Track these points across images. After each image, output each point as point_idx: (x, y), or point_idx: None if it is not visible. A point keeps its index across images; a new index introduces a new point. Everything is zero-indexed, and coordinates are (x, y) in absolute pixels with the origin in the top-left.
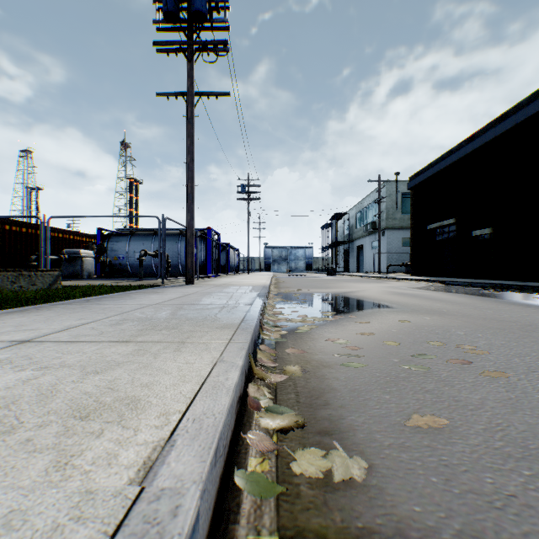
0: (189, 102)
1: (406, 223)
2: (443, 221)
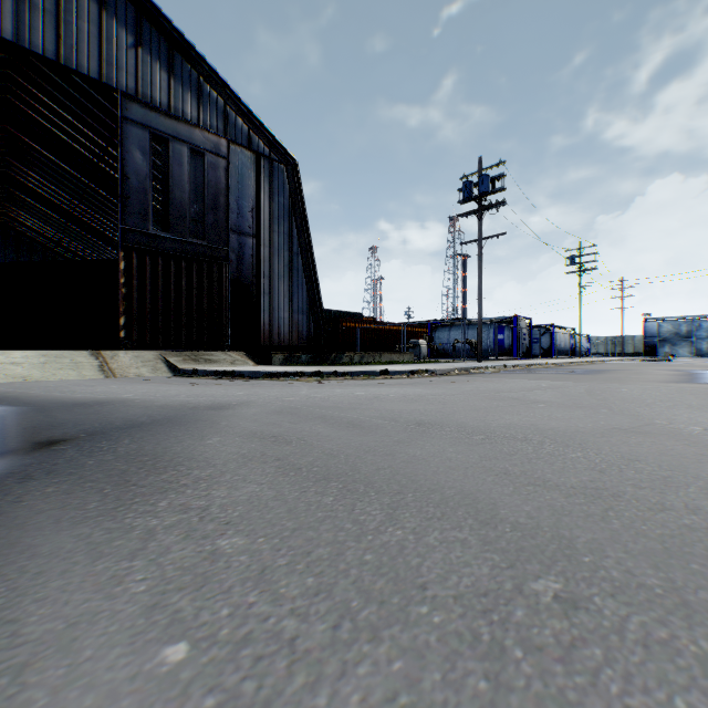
0: (479, 246)
1: None
2: None
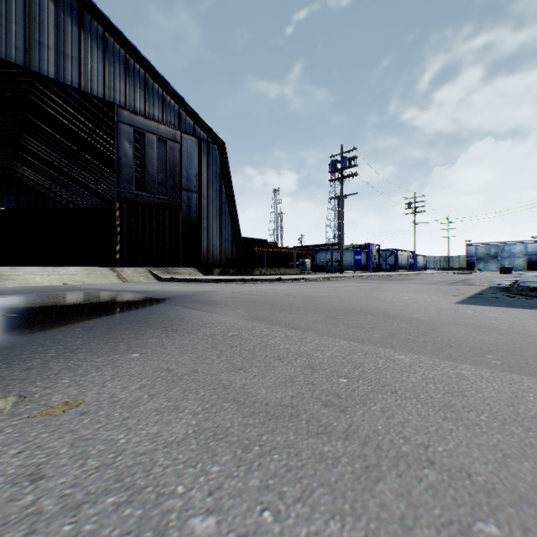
0: (341, 201)
1: None
2: None
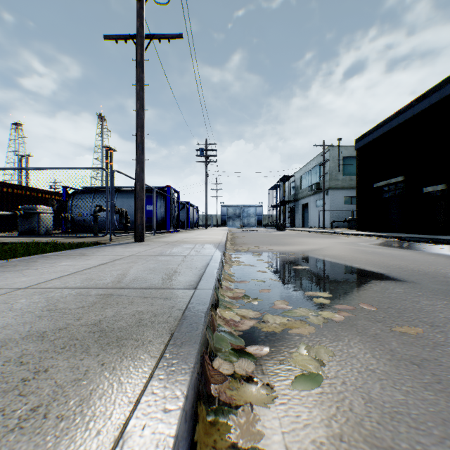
0: (139, 44)
1: (347, 184)
2: (390, 179)
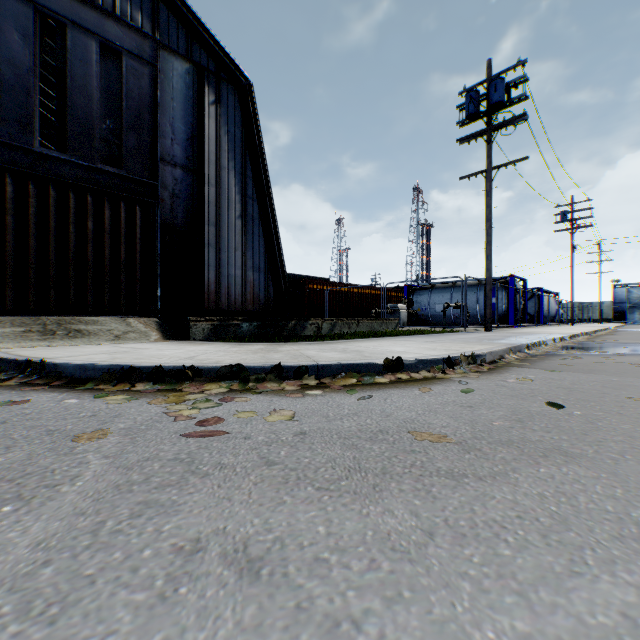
0: (488, 178)
1: None
2: None
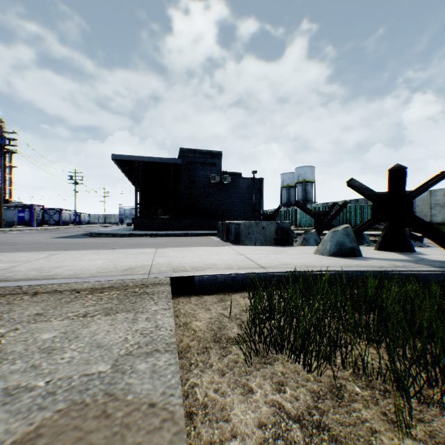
0: (2, 170)
1: None
2: None
